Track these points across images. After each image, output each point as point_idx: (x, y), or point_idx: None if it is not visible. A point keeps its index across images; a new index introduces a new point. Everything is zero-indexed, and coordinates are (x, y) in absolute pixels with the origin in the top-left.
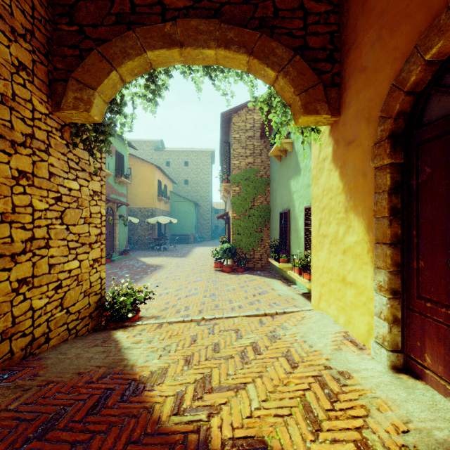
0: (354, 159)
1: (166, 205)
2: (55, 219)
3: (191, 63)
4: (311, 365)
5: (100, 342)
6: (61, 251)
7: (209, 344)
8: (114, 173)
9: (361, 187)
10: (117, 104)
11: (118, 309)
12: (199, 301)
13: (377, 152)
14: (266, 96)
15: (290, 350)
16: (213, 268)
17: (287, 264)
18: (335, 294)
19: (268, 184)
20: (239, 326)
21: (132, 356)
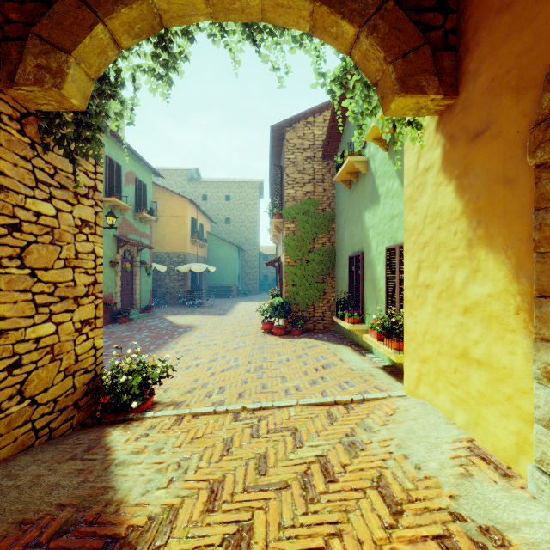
0: (485, 159)
1: (202, 249)
2: (7, 258)
3: (224, 19)
4: (427, 509)
5: (82, 451)
6: (20, 309)
7: (250, 456)
8: (134, 207)
9: (501, 204)
10: (111, 83)
11: (118, 394)
12: (239, 379)
13: (543, 137)
14: (339, 72)
15: (383, 474)
16: (260, 330)
17: (361, 326)
18: (447, 376)
19: (333, 220)
20: (297, 423)
21: (124, 482)
